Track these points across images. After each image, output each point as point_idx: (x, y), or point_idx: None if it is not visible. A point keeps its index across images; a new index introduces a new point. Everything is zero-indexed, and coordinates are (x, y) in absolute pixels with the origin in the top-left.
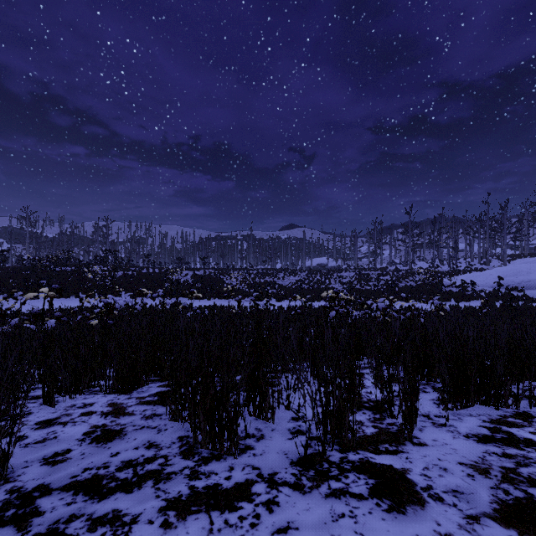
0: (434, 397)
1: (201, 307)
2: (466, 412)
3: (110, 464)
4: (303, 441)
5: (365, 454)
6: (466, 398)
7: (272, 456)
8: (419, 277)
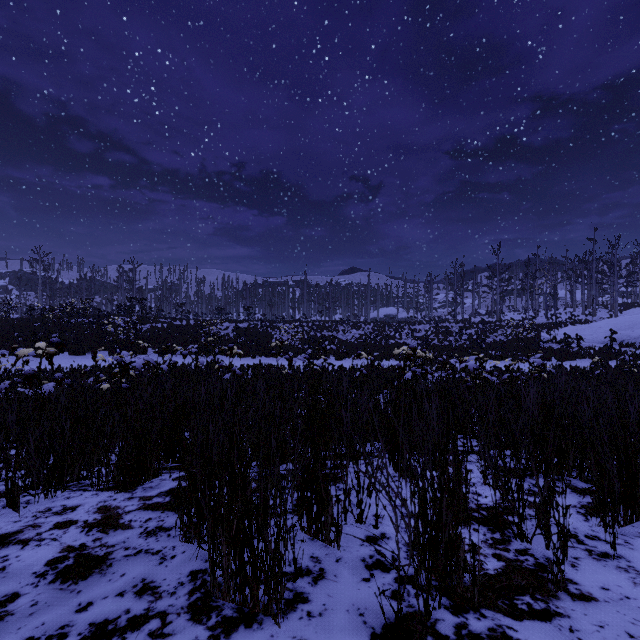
0: (575, 502)
1: (243, 367)
2: (633, 530)
3: (71, 629)
4: (388, 586)
5: (496, 618)
6: (631, 507)
7: (339, 617)
8: (510, 331)
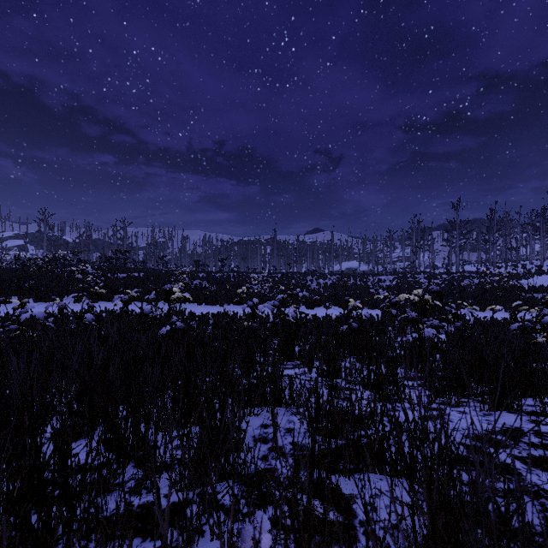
0: None
1: (203, 316)
2: None
3: None
4: None
5: None
6: None
7: None
8: (476, 281)
